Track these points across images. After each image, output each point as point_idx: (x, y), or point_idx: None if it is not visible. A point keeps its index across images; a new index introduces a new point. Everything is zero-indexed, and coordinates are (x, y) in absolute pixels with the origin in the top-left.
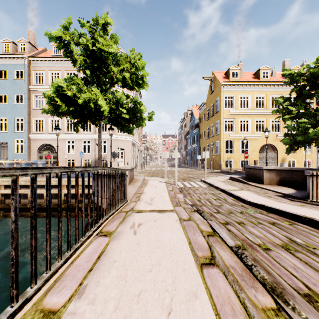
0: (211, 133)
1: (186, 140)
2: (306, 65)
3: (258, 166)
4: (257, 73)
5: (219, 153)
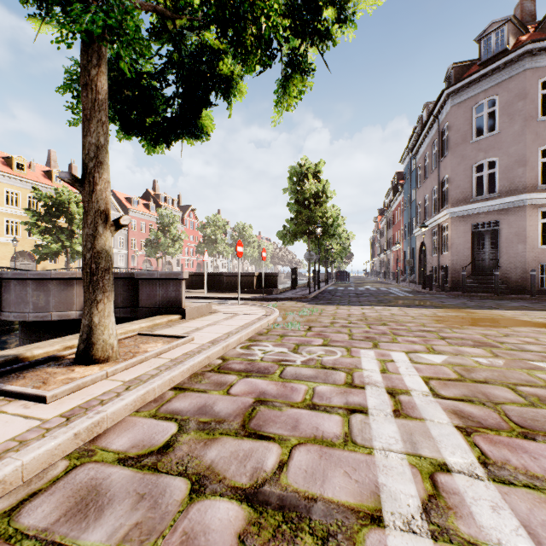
0: None
1: None
2: (55, 188)
3: None
4: (9, 160)
5: None
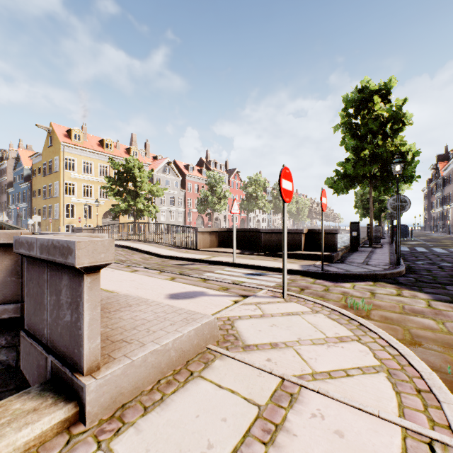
0: (49, 194)
1: (7, 195)
2: (126, 158)
3: (80, 227)
4: (102, 142)
5: (58, 217)
